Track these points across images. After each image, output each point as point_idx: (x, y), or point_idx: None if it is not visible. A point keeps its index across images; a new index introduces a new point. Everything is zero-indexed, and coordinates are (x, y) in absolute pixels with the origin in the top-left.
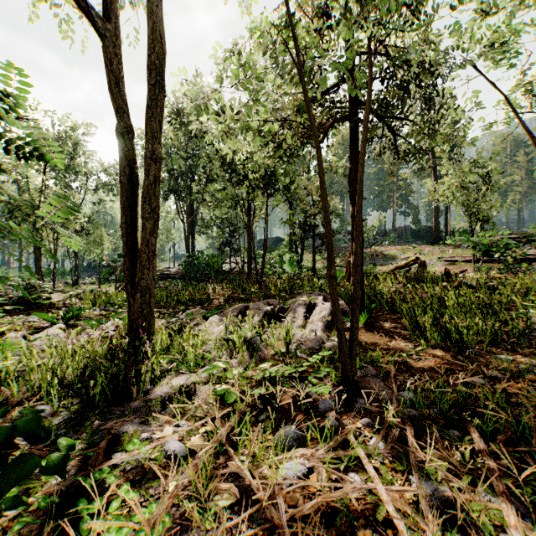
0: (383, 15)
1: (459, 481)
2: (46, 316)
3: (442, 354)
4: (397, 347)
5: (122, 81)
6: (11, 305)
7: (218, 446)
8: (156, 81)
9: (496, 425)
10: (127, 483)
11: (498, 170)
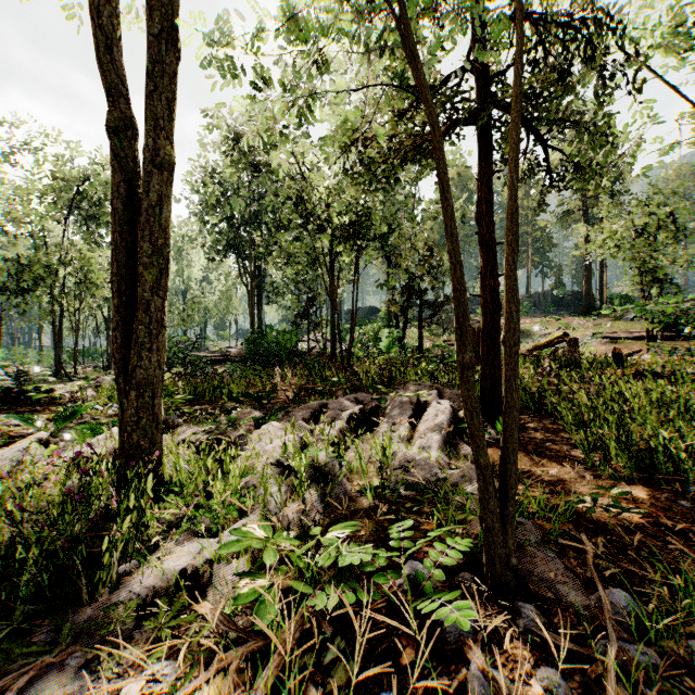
0: None
1: None
2: (26, 419)
3: (649, 496)
4: (565, 480)
5: (118, 49)
6: None
7: None
8: (160, 33)
9: None
10: None
11: (685, 209)
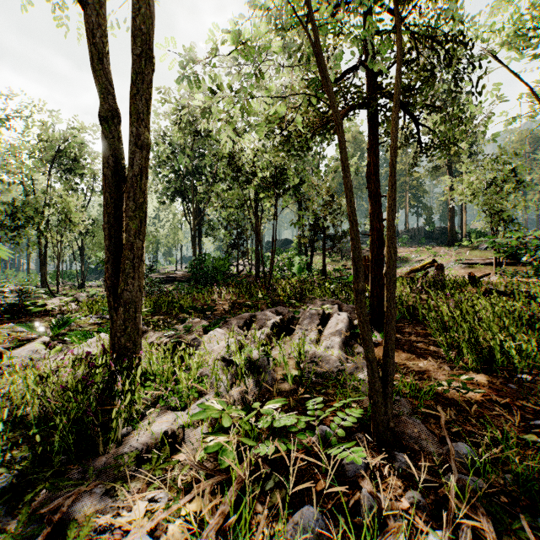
0: None
1: None
2: (31, 327)
3: (488, 381)
4: (430, 370)
5: (107, 58)
6: (2, 312)
7: None
8: (141, 52)
9: None
10: None
11: (523, 166)
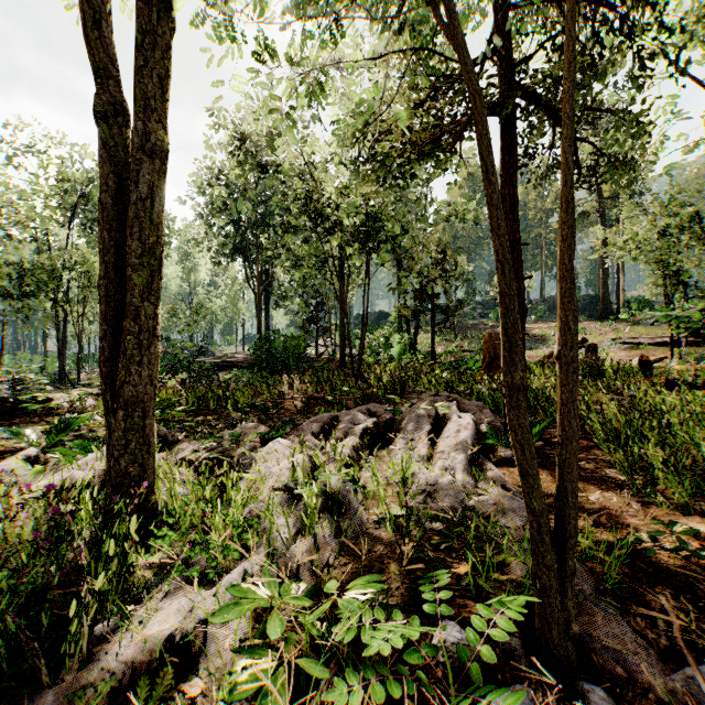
0: None
1: None
2: (16, 433)
3: None
4: (609, 508)
5: (108, 27)
6: None
7: None
8: (151, 2)
9: None
10: None
11: None
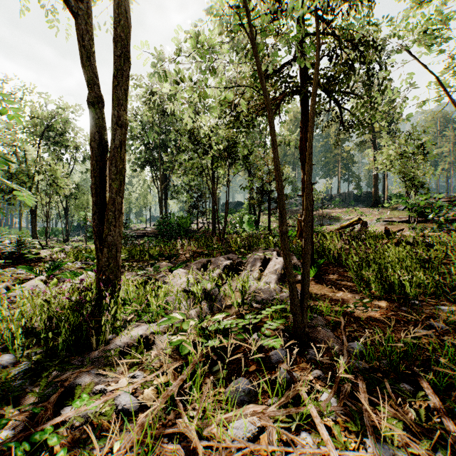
0: (331, 2)
1: (417, 445)
2: (30, 268)
3: (387, 305)
4: (344, 299)
5: (93, 56)
6: (3, 259)
7: (168, 401)
8: (121, 53)
9: (449, 380)
10: (64, 448)
11: (431, 141)
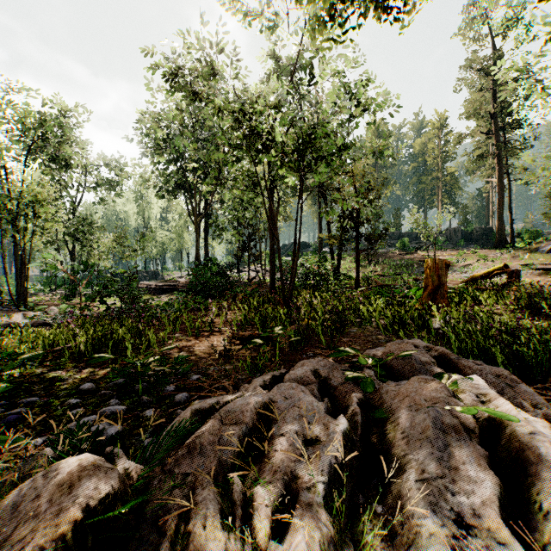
0: None
1: None
2: None
3: None
4: None
5: None
6: None
7: None
8: None
9: None
10: None
11: None
